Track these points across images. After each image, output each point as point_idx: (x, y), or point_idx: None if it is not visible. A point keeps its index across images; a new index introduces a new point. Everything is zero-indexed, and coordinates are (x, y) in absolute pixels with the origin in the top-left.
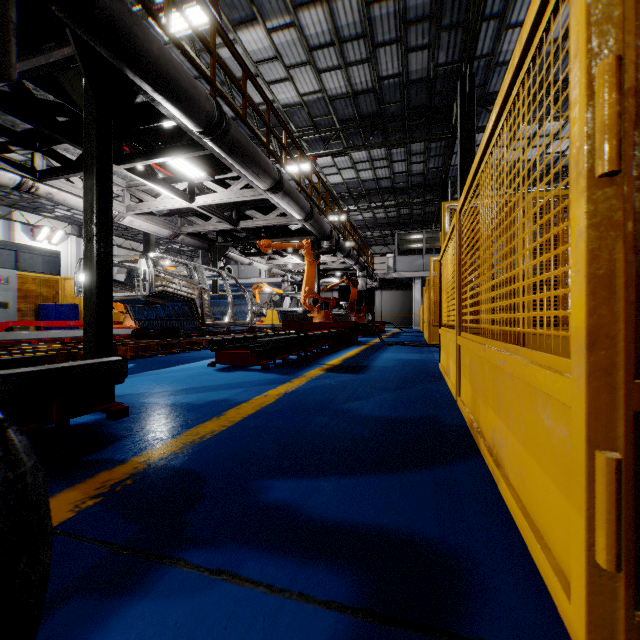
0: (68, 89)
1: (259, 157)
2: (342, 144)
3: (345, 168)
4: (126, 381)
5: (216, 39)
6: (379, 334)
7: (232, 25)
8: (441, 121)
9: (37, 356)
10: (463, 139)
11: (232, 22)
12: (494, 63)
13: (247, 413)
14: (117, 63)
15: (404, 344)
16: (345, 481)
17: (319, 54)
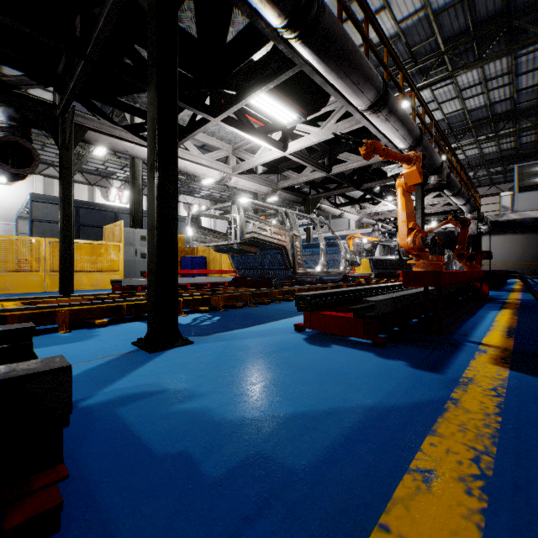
0: (141, 3)
1: (360, 58)
2: (446, 71)
3: (447, 100)
4: (187, 351)
5: None
6: (531, 289)
7: None
8: None
9: (2, 330)
10: None
11: None
12: None
13: None
14: None
15: None
16: None
17: None
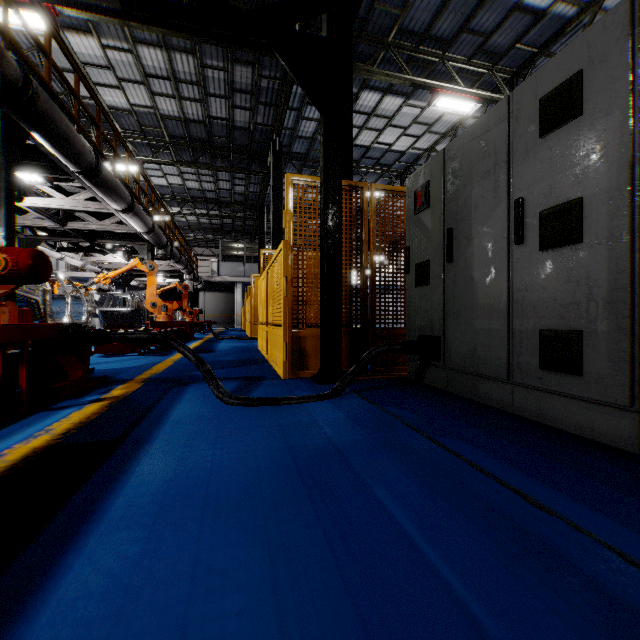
0: None
1: (119, 188)
2: (170, 154)
3: (172, 174)
4: None
5: None
6: (213, 331)
7: (60, 25)
8: (259, 160)
9: None
10: (275, 187)
11: (60, 22)
12: (296, 135)
13: (165, 367)
14: (31, 129)
15: (233, 338)
16: (229, 373)
17: (155, 81)
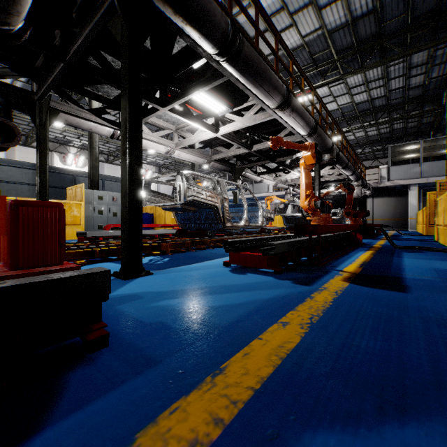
0: (114, 33)
1: (269, 74)
2: (338, 73)
3: (340, 95)
4: (150, 278)
5: (235, 9)
6: (388, 237)
7: None
8: None
9: None
10: None
11: None
12: None
13: (259, 374)
14: None
15: (422, 248)
16: None
17: None
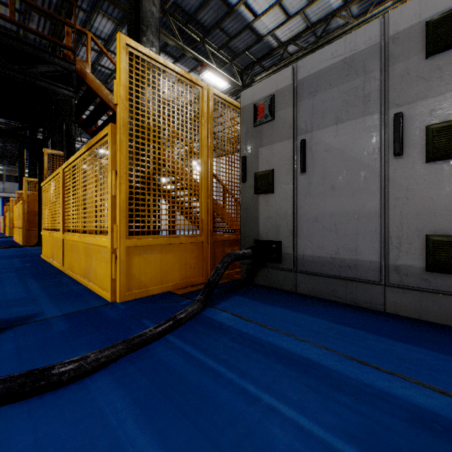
0: None
1: None
2: None
3: None
4: None
5: None
6: None
7: None
8: None
9: None
10: None
11: None
12: None
13: None
14: None
15: None
16: None
17: None
